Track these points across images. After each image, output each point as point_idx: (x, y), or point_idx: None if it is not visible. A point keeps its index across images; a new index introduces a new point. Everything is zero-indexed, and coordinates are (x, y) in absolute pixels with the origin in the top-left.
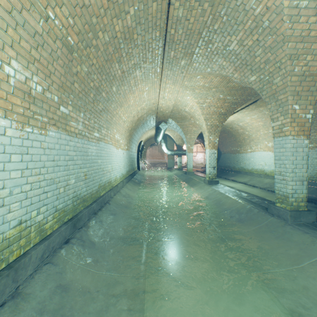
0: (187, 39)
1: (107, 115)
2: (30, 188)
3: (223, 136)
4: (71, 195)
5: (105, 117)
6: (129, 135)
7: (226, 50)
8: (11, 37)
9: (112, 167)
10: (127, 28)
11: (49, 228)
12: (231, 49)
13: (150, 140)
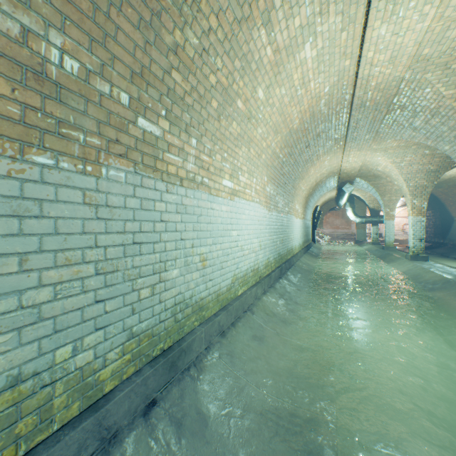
0: (369, 125)
1: (292, 191)
2: (269, 243)
3: (454, 193)
4: (277, 252)
5: (291, 193)
6: (305, 202)
7: (412, 126)
8: (269, 175)
9: (293, 236)
10: (315, 134)
11: (272, 267)
12: (417, 125)
13: (328, 203)
